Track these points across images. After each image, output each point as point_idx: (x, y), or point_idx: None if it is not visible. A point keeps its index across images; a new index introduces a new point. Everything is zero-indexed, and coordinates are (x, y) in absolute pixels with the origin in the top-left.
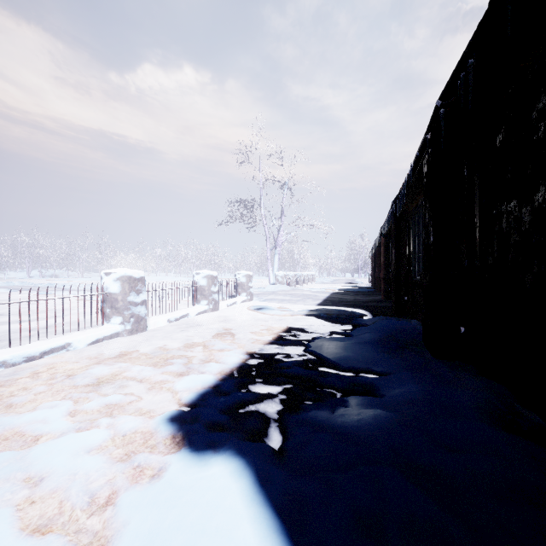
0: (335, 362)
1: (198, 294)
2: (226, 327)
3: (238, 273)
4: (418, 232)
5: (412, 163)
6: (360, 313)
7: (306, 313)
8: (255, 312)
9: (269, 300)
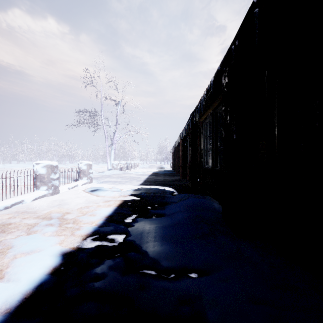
0: (156, 257)
1: (37, 181)
2: (56, 213)
3: (80, 162)
4: (206, 136)
5: (213, 78)
6: (169, 191)
7: (131, 193)
8: (90, 194)
9: (105, 182)
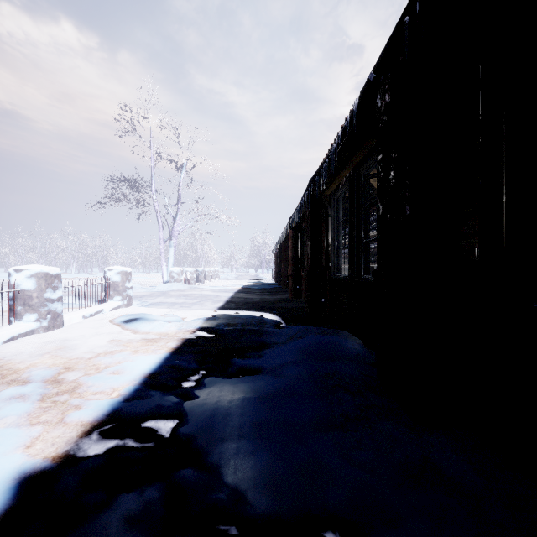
0: (240, 483)
1: (18, 305)
2: (43, 369)
3: (109, 269)
4: (338, 220)
5: (357, 99)
6: (271, 321)
7: (200, 325)
8: (124, 327)
9: (155, 305)
